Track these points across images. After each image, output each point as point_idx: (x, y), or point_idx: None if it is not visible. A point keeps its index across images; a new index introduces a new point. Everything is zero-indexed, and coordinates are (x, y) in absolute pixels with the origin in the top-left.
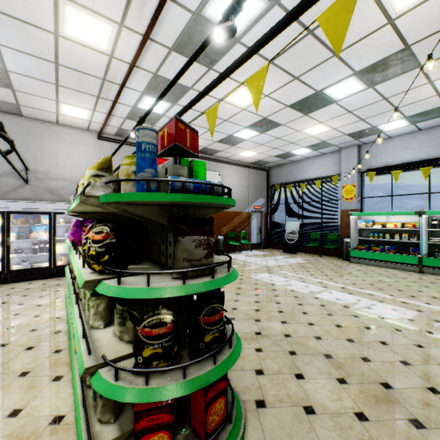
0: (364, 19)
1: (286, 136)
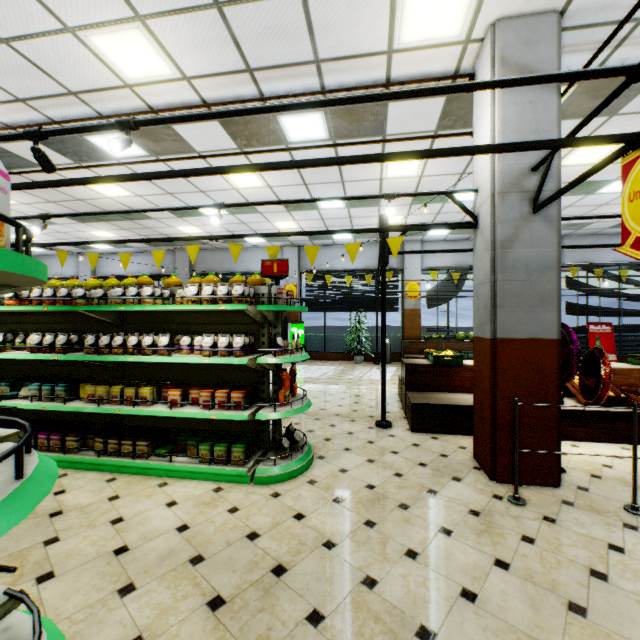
0: None
1: None
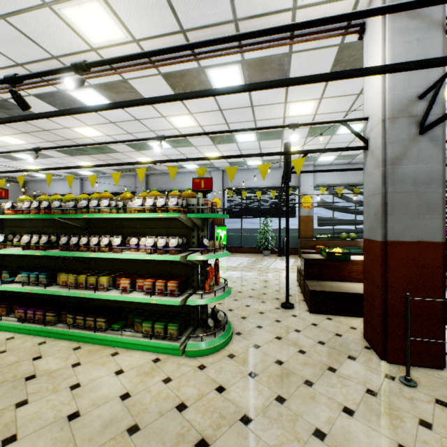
0: (0, 142)
1: (14, 167)
